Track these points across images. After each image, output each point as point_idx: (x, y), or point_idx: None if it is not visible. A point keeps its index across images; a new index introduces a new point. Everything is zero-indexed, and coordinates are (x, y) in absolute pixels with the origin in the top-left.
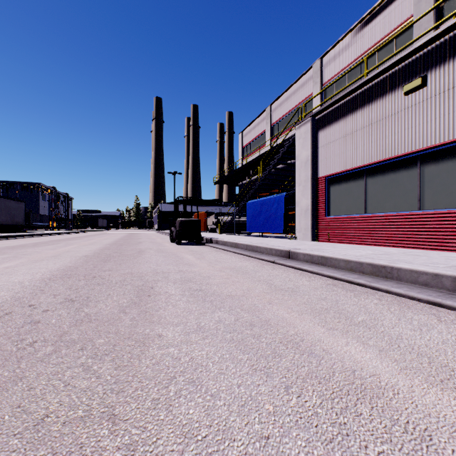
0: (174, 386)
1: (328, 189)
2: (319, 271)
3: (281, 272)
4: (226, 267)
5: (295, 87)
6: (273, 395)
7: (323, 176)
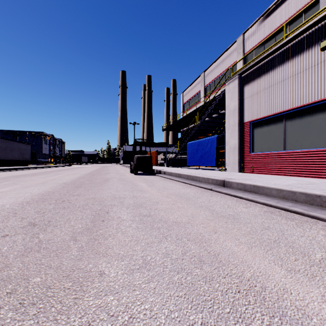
0: None
1: (252, 132)
2: (253, 198)
3: (219, 199)
4: (172, 193)
5: (223, 57)
6: None
7: (248, 121)
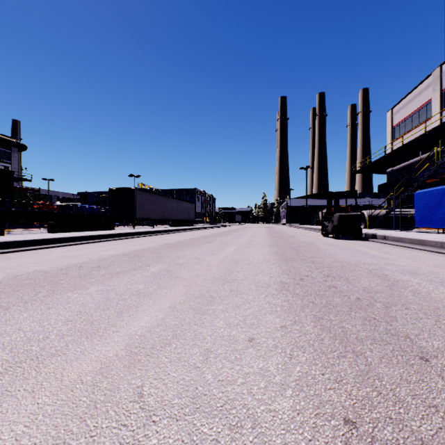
0: None
1: None
2: None
3: None
4: (441, 264)
5: None
6: None
7: None
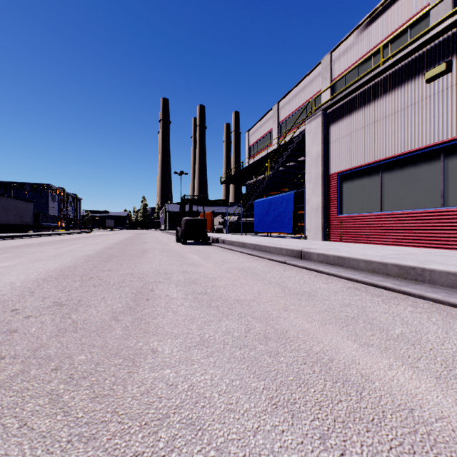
0: (166, 431)
1: (341, 186)
2: (337, 272)
3: (294, 273)
4: (234, 268)
5: (303, 83)
6: (305, 452)
7: (335, 172)
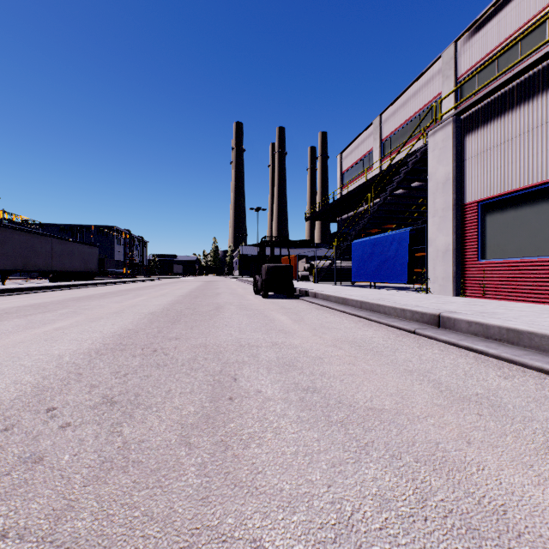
0: None
1: (483, 220)
2: (514, 356)
3: (438, 354)
4: (342, 339)
5: (415, 87)
6: None
7: (474, 201)
